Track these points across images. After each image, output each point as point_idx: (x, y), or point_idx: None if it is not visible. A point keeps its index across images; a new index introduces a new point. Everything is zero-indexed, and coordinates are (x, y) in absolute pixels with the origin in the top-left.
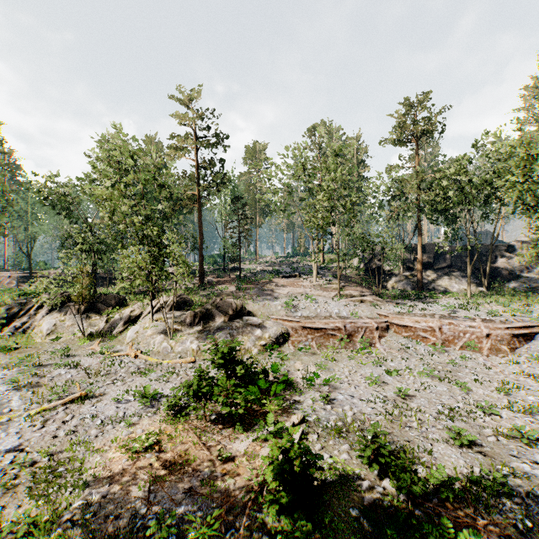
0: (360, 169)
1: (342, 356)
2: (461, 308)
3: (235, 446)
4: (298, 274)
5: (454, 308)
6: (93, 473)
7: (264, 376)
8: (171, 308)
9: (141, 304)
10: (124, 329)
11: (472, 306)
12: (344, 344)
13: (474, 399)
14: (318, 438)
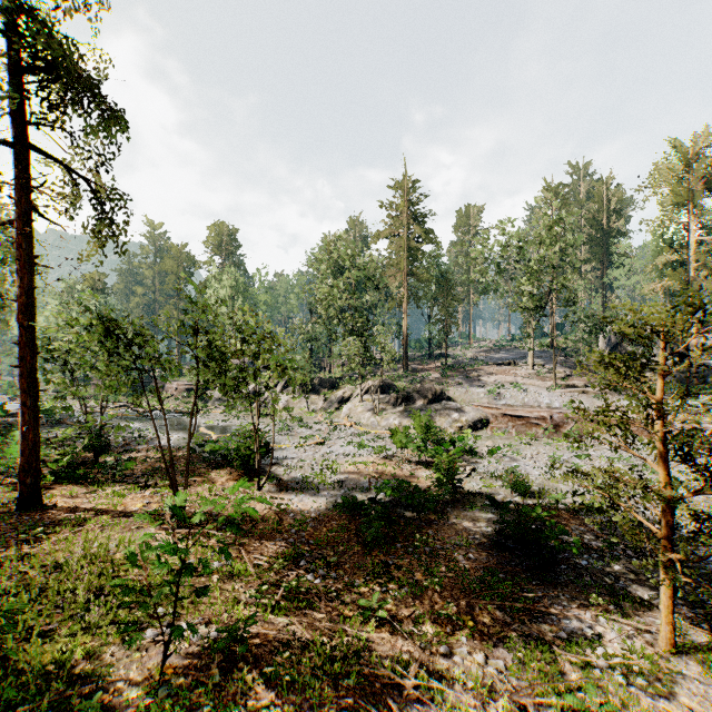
0: (612, 223)
1: (540, 443)
2: None
3: (420, 474)
4: (513, 361)
5: None
6: (339, 471)
7: (451, 443)
8: (376, 391)
9: (350, 387)
10: (338, 407)
11: None
12: (548, 434)
13: (656, 481)
14: (482, 478)
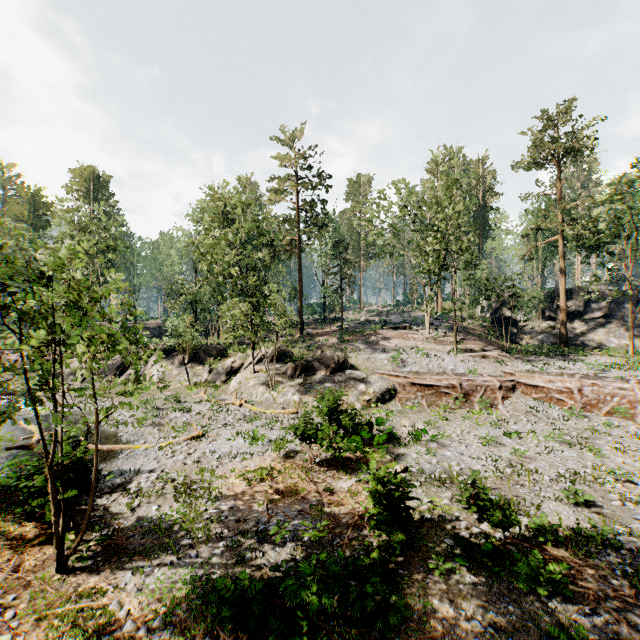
0: (487, 198)
1: (455, 416)
2: (613, 367)
3: (339, 485)
4: (408, 325)
5: (604, 367)
6: (220, 492)
7: (368, 428)
8: (271, 360)
9: (241, 355)
10: (226, 380)
11: (631, 365)
12: (460, 404)
13: (608, 467)
14: (420, 485)
